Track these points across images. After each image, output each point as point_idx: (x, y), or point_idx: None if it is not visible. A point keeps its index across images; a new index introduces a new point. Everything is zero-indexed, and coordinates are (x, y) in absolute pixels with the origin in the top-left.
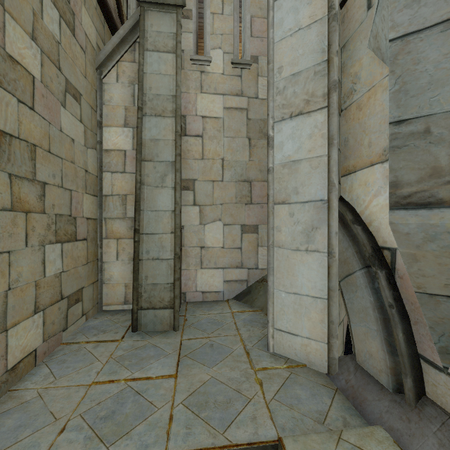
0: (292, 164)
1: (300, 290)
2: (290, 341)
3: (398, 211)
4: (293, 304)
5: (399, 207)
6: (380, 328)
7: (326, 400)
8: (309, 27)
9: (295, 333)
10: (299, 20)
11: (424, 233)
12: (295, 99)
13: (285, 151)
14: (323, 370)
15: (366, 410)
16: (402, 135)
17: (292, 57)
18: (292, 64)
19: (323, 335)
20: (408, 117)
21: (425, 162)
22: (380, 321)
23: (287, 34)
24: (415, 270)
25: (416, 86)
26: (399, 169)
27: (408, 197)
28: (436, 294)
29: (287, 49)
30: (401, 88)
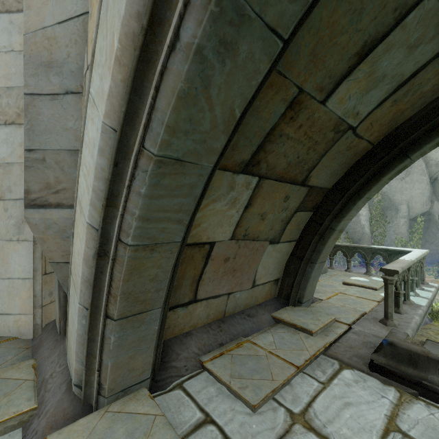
0: (7, 165)
1: (13, 275)
2: (4, 321)
3: (29, 209)
4: (7, 287)
5: (30, 206)
6: (58, 292)
7: (9, 357)
8: (20, 53)
9: (9, 313)
10: (13, 43)
11: (44, 223)
12: (9, 109)
13: (1, 153)
14: (30, 337)
15: (37, 353)
16: (31, 159)
17: (7, 72)
18: (6, 78)
19: (31, 308)
20: (34, 148)
21: (43, 179)
22: (58, 287)
23: (2, 49)
24: (46, 248)
25: (39, 129)
26: (30, 181)
27: (34, 200)
28: (60, 262)
29: (2, 63)
30: (31, 128)
